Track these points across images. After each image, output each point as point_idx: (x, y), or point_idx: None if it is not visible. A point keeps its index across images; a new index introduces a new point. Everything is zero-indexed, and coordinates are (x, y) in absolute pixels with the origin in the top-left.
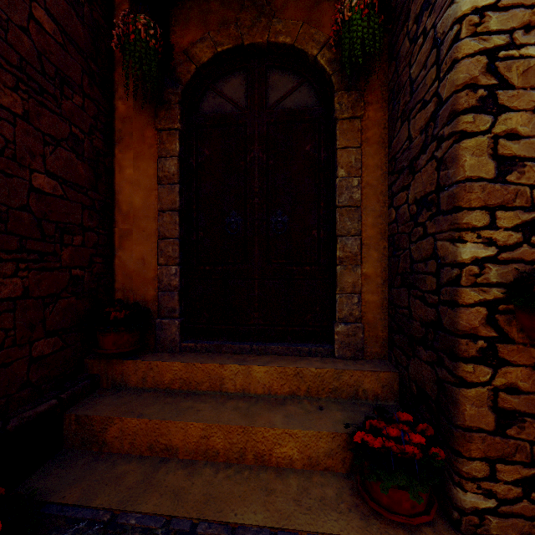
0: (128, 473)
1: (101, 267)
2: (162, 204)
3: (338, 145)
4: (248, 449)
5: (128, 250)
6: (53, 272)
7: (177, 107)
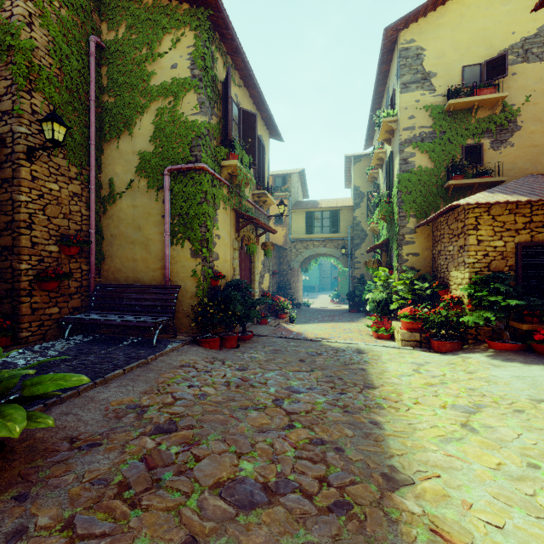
0: None
1: None
2: None
3: None
4: None
5: None
6: None
7: None
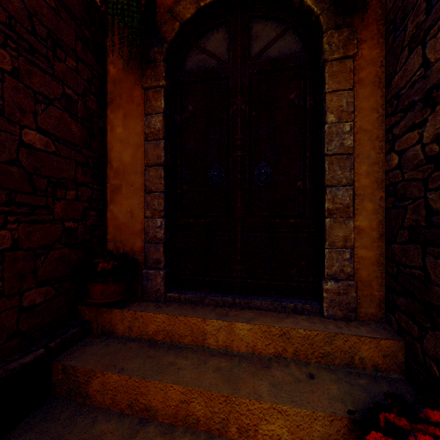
0: (105, 435)
1: (95, 220)
2: (148, 159)
3: (327, 88)
4: (231, 421)
5: (118, 204)
6: (45, 225)
7: (162, 65)
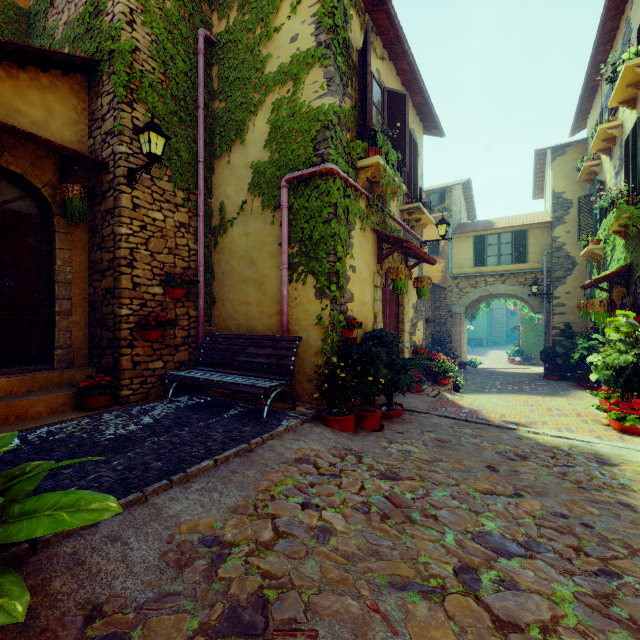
0: None
1: None
2: None
3: (58, 246)
4: (12, 415)
5: None
6: None
7: None
